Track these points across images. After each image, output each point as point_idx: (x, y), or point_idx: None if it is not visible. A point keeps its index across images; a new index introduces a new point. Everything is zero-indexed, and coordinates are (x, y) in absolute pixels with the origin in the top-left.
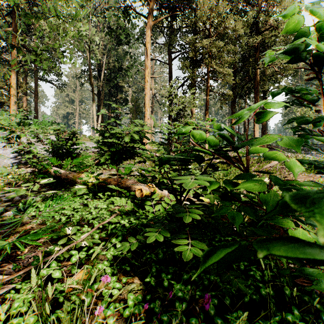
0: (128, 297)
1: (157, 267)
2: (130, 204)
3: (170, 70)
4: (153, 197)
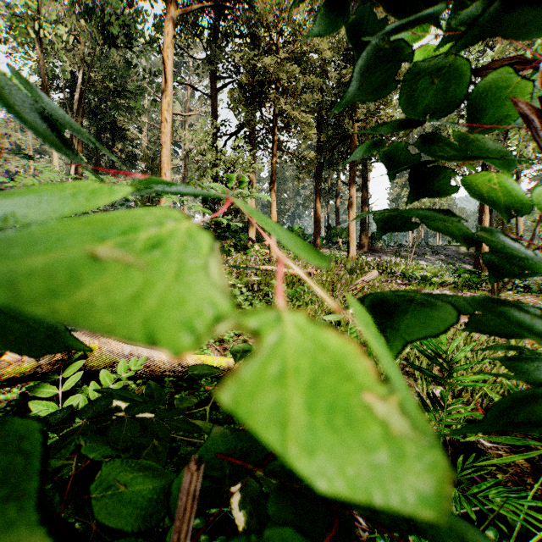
0: None
1: None
2: None
3: (213, 107)
4: (67, 372)
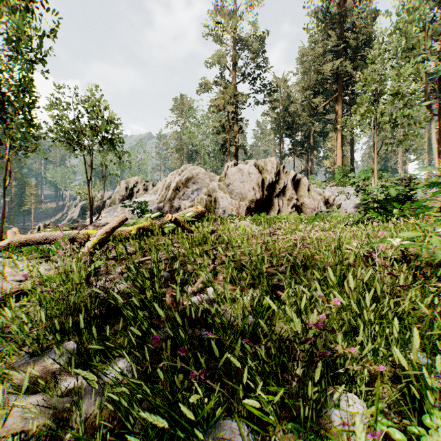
0: None
1: None
2: None
3: None
4: None
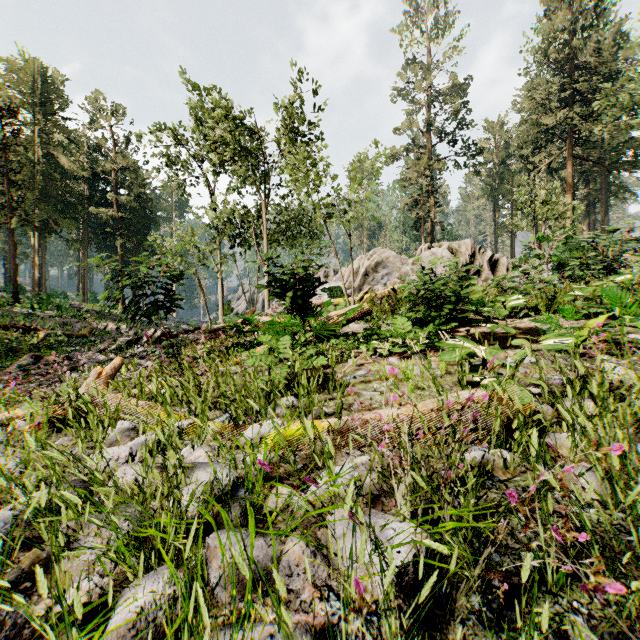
0: None
1: None
2: None
3: None
4: None
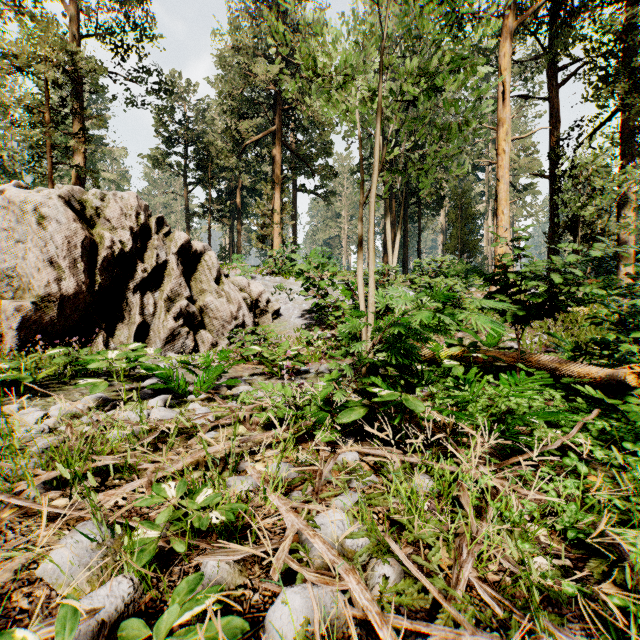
0: None
1: None
2: (603, 397)
3: (554, 109)
4: (637, 390)
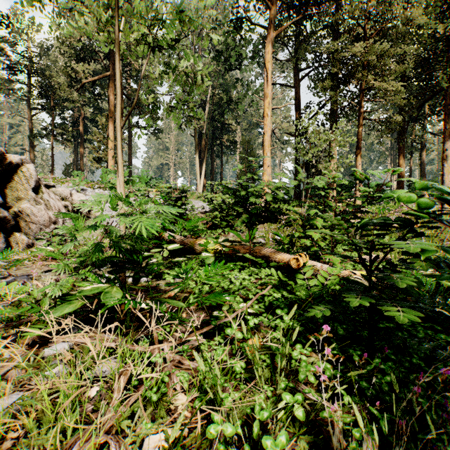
0: (318, 365)
1: (338, 343)
2: (281, 276)
3: (297, 94)
4: (304, 270)
